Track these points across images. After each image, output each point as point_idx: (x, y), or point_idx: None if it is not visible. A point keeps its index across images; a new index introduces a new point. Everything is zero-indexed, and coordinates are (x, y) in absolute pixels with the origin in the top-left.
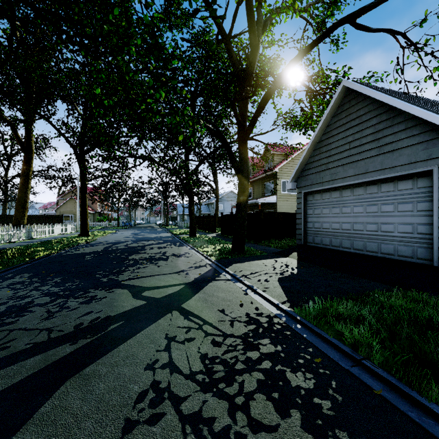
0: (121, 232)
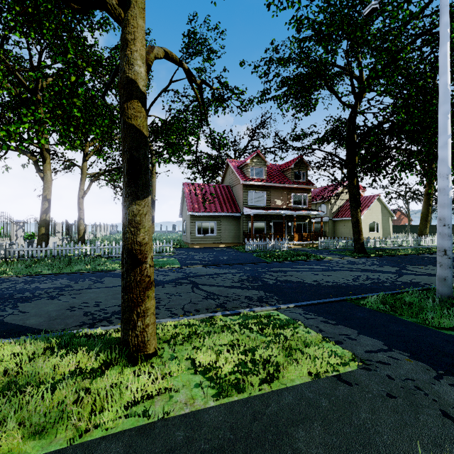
0: None
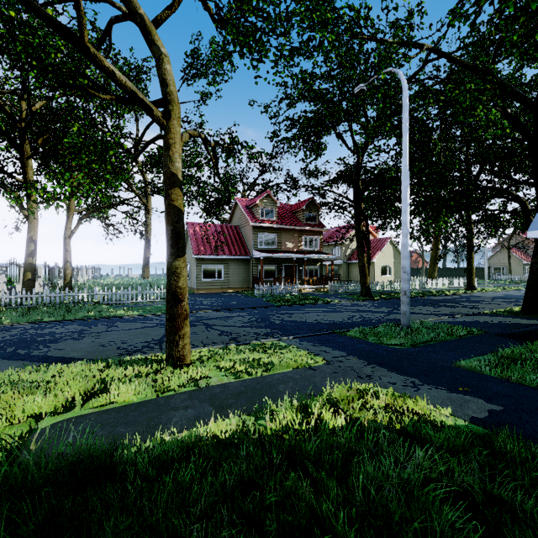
0: None
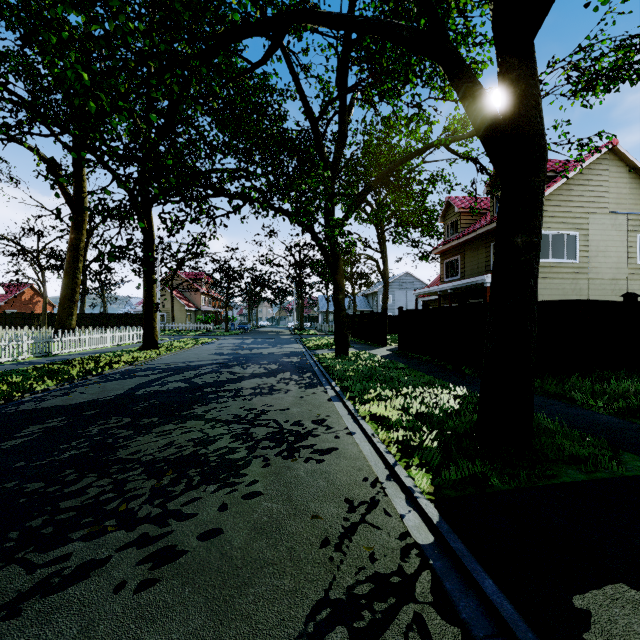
0: (220, 342)
